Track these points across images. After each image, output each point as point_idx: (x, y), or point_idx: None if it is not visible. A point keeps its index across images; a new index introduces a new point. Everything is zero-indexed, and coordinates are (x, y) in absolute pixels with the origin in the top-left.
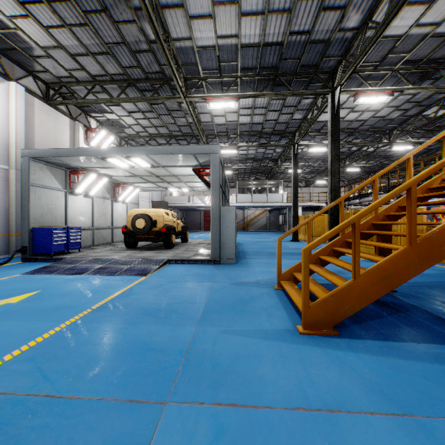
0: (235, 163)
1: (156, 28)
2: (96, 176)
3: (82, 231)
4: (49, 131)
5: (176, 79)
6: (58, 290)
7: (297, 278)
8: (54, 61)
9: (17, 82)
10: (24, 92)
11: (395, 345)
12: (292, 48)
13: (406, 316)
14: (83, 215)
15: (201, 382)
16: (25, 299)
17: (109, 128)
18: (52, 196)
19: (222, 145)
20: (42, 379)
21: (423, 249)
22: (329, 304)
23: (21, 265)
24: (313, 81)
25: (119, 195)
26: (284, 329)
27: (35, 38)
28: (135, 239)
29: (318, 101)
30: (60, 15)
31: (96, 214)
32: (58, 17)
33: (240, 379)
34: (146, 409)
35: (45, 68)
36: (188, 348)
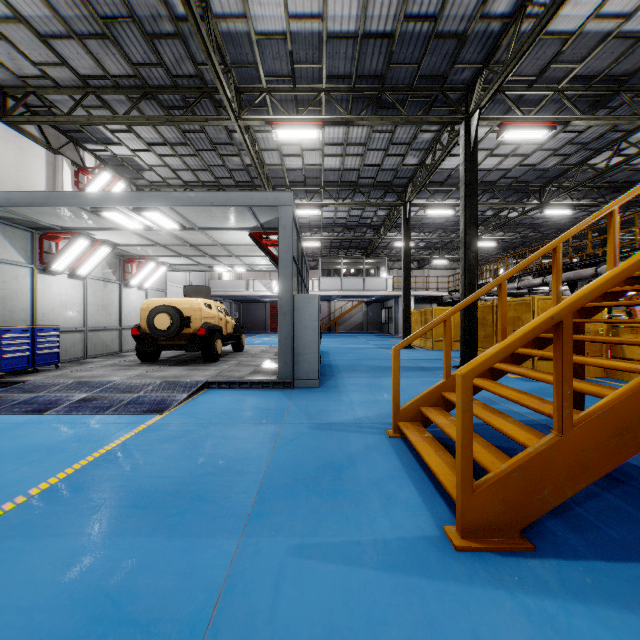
0: (317, 231)
1: None
2: (89, 243)
3: (65, 334)
4: (7, 168)
5: (222, 86)
6: None
7: (430, 419)
8: (12, 46)
9: None
10: None
11: None
12: (407, 45)
13: (635, 493)
14: (67, 307)
15: None
16: None
17: (118, 171)
18: (7, 275)
19: (298, 202)
20: None
21: None
22: (512, 485)
23: None
24: (436, 104)
25: (133, 276)
26: (422, 536)
27: None
28: (154, 347)
29: (443, 137)
30: None
31: (91, 306)
32: None
33: None
34: None
35: None
36: (215, 608)
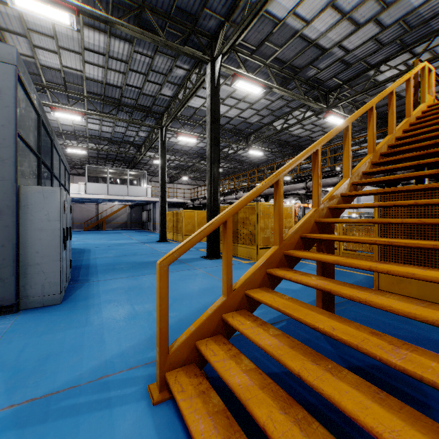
0: (83, 140)
1: None
2: None
3: None
4: None
5: None
6: None
7: (218, 372)
8: None
9: None
10: None
11: None
12: None
13: None
14: None
15: None
16: None
17: None
18: None
19: (57, 104)
20: None
21: None
22: None
23: None
24: (189, 43)
25: None
26: None
27: None
28: None
29: (192, 78)
30: None
31: None
32: None
33: None
34: None
35: None
36: None
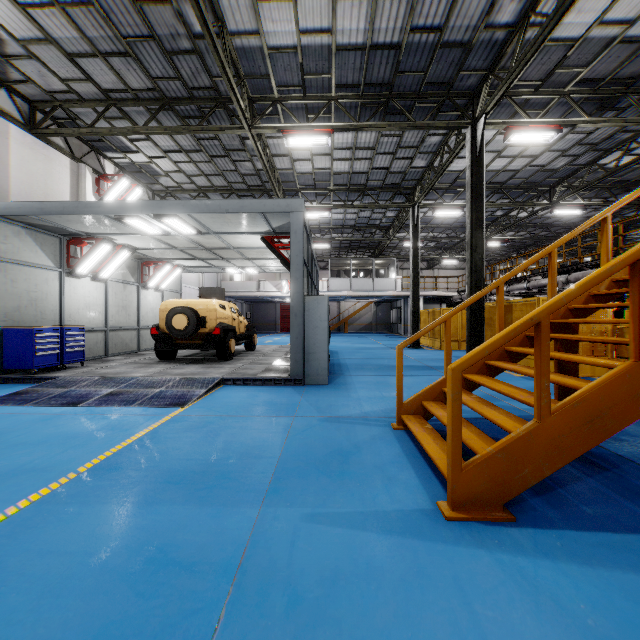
0: (326, 232)
1: (202, 9)
2: (111, 247)
3: (88, 333)
4: (35, 177)
5: (236, 98)
6: (29, 435)
7: (431, 412)
8: (41, 65)
9: None
10: None
11: (619, 542)
12: (414, 54)
13: (616, 478)
14: (91, 308)
15: None
16: None
17: (135, 177)
18: (37, 278)
19: (308, 205)
20: None
21: None
22: (496, 464)
23: None
24: (443, 109)
25: (150, 279)
26: (417, 509)
27: (7, 25)
28: (172, 346)
29: (450, 140)
30: None
31: (112, 307)
32: None
33: (342, 637)
34: None
35: (27, 76)
36: (243, 557)
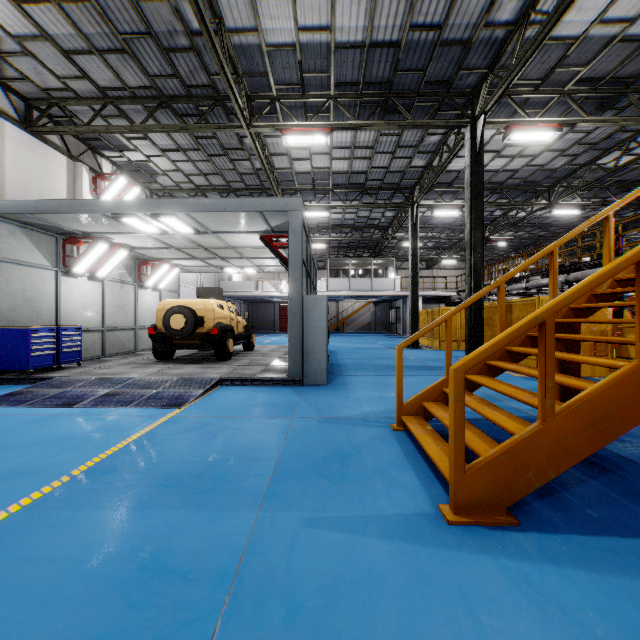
0: (325, 232)
1: (200, 6)
2: (108, 247)
3: (85, 333)
4: (31, 176)
5: (235, 96)
6: (22, 437)
7: (431, 412)
8: (37, 62)
9: None
10: None
11: (626, 547)
12: (413, 52)
13: (620, 480)
14: (88, 308)
15: None
16: None
17: (133, 176)
18: (33, 278)
19: (307, 205)
20: None
21: None
22: (499, 467)
23: None
24: (443, 108)
25: (148, 278)
26: (419, 513)
27: (3, 21)
28: (169, 346)
29: (450, 140)
30: None
31: (109, 307)
32: None
33: None
34: None
35: (23, 73)
36: (240, 564)
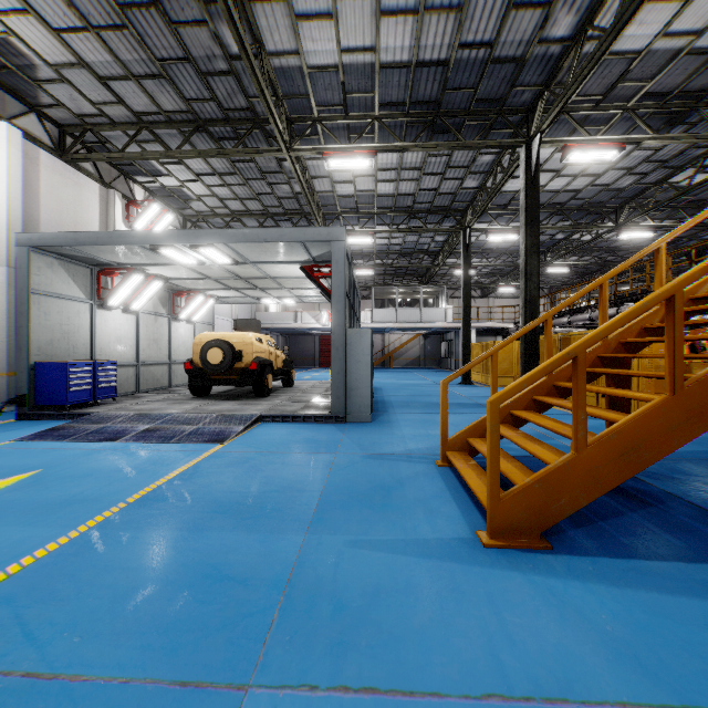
0: (370, 258)
1: (241, 32)
2: (143, 278)
3: (119, 368)
4: (64, 205)
5: (275, 120)
6: (73, 469)
7: (476, 448)
8: (72, 89)
9: (11, 122)
10: (23, 139)
11: (650, 567)
12: (463, 70)
13: (660, 513)
14: (122, 342)
15: (312, 642)
16: (13, 485)
17: (165, 202)
18: (69, 311)
19: (350, 230)
20: (24, 641)
21: (694, 401)
22: (533, 495)
23: (16, 425)
24: (496, 126)
25: (182, 310)
26: (457, 537)
27: (40, 49)
28: (206, 382)
29: (504, 159)
30: (81, 11)
31: (143, 341)
32: (78, 14)
33: (382, 636)
34: (210, 701)
35: (58, 100)
36: (291, 574)
